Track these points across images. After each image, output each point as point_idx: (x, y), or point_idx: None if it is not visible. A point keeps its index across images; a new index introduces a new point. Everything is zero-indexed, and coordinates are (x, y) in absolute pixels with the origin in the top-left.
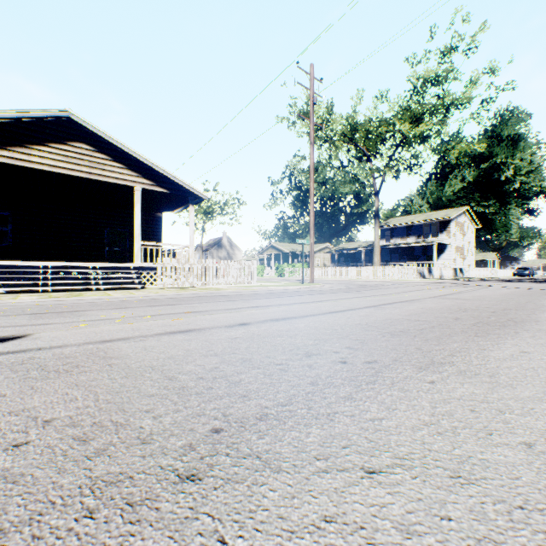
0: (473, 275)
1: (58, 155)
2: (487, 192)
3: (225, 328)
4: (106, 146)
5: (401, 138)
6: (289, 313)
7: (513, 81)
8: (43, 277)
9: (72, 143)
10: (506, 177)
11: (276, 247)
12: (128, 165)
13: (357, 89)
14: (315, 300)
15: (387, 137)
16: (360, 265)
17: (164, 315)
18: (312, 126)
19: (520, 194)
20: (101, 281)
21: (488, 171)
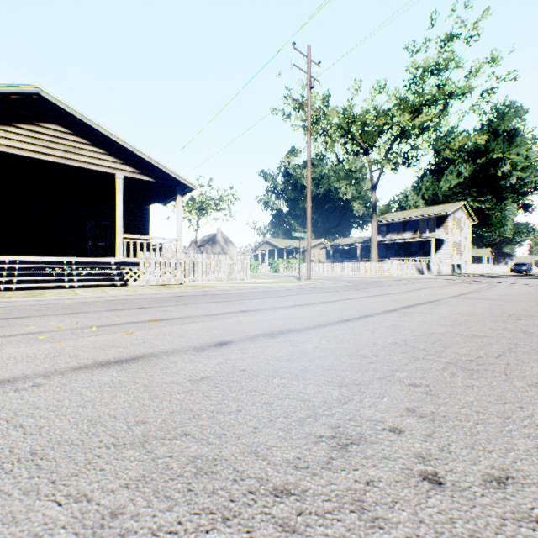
0: (470, 271)
1: (27, 137)
2: (483, 187)
3: (192, 354)
4: (83, 128)
5: (398, 131)
6: (289, 322)
7: (515, 71)
8: (26, 273)
9: (44, 124)
10: (502, 173)
11: (271, 243)
12: (108, 151)
13: (355, 79)
14: (317, 301)
15: (384, 130)
16: (356, 261)
17: (118, 325)
18: (309, 112)
19: (516, 189)
20: (75, 277)
21: (484, 166)
